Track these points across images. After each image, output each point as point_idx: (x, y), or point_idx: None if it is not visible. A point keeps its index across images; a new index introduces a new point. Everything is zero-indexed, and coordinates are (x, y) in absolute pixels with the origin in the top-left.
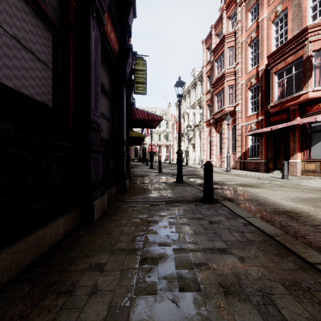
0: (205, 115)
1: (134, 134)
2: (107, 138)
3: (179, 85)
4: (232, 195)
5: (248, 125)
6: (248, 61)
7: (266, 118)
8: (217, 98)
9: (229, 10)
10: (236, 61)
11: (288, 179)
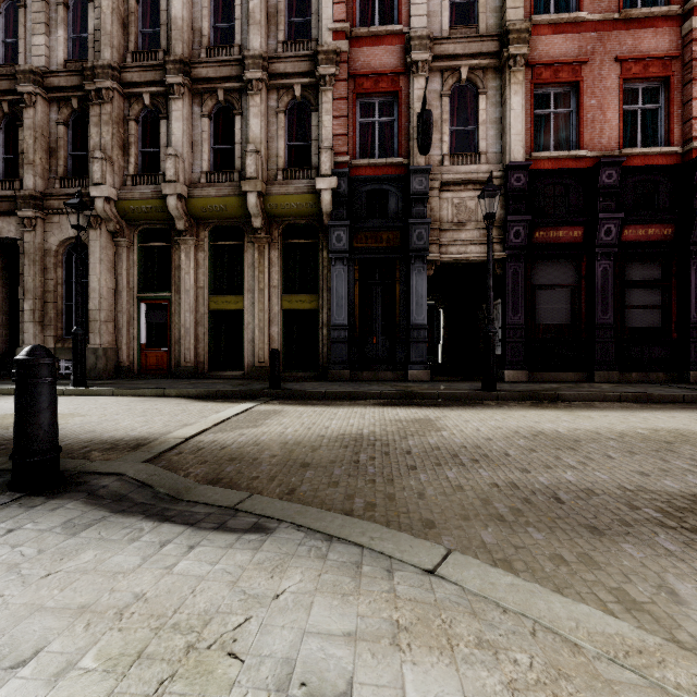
0: None
1: None
2: (655, 325)
3: None
4: None
5: None
6: None
7: None
8: None
9: None
10: None
11: None
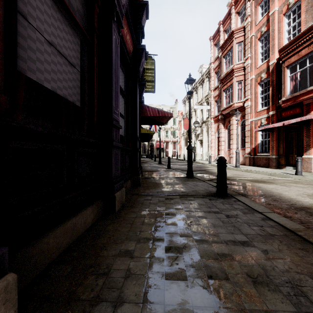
0: (213, 111)
1: (143, 130)
2: (123, 134)
3: (189, 82)
4: (245, 190)
5: (258, 120)
6: (257, 56)
7: (277, 113)
8: (226, 93)
9: (238, 5)
10: (246, 56)
11: (302, 175)
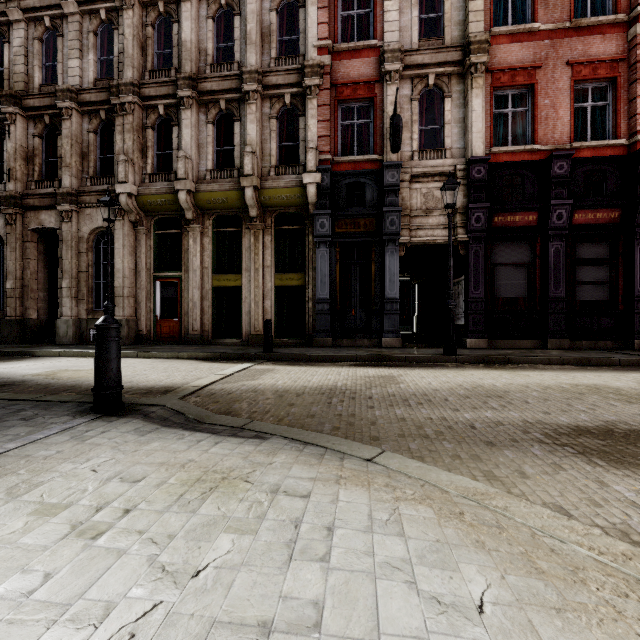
0: None
1: None
2: (603, 299)
3: None
4: None
5: None
6: None
7: None
8: None
9: None
10: None
11: None
